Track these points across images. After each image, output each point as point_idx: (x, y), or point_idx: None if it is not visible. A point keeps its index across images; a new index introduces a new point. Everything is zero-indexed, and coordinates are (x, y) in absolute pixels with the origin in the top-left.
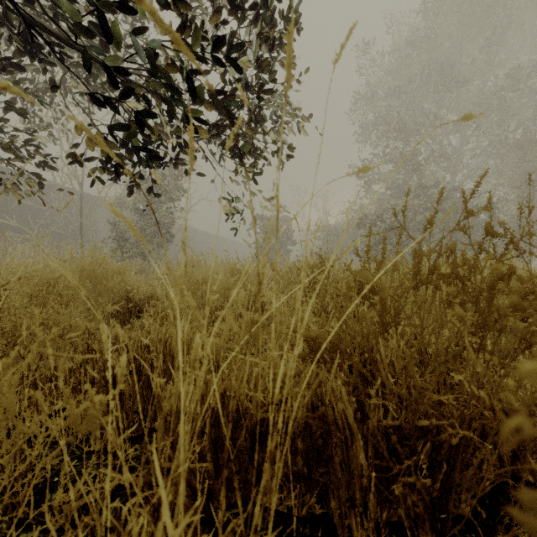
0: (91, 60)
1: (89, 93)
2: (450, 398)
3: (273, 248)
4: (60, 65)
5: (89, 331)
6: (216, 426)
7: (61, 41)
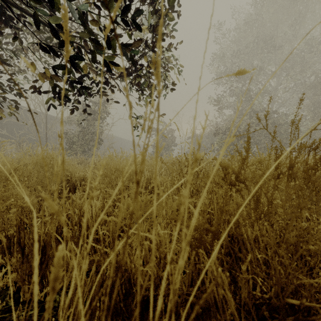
0: (38, 20)
1: (38, 43)
2: (320, 282)
3: (163, 148)
4: (30, 34)
5: (21, 209)
6: (112, 294)
7: (24, 12)
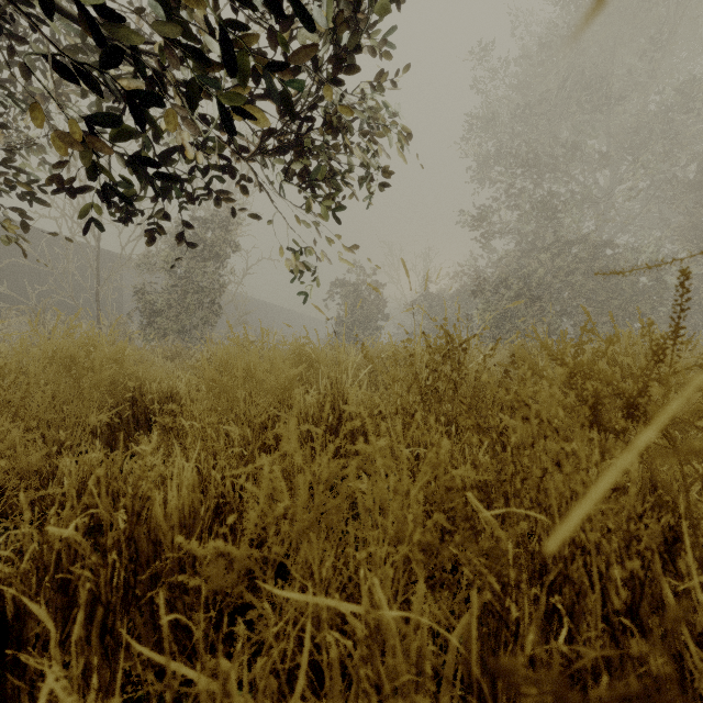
0: None
1: (50, 54)
2: None
3: (359, 325)
4: None
5: None
6: None
7: None
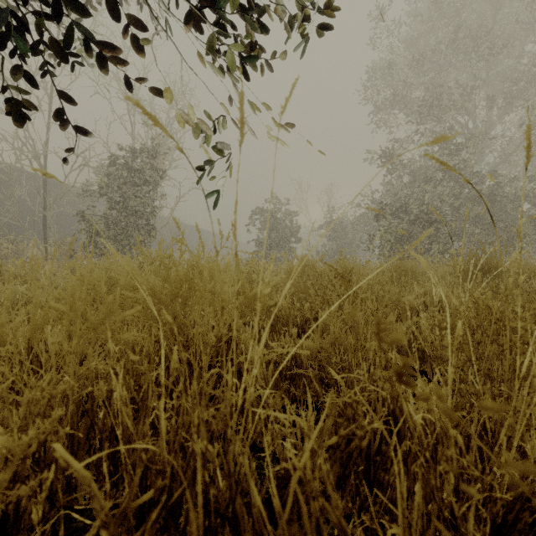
0: None
1: None
2: None
3: (275, 245)
4: None
5: None
6: None
7: None
